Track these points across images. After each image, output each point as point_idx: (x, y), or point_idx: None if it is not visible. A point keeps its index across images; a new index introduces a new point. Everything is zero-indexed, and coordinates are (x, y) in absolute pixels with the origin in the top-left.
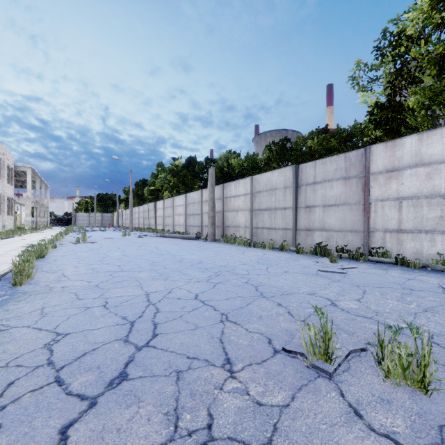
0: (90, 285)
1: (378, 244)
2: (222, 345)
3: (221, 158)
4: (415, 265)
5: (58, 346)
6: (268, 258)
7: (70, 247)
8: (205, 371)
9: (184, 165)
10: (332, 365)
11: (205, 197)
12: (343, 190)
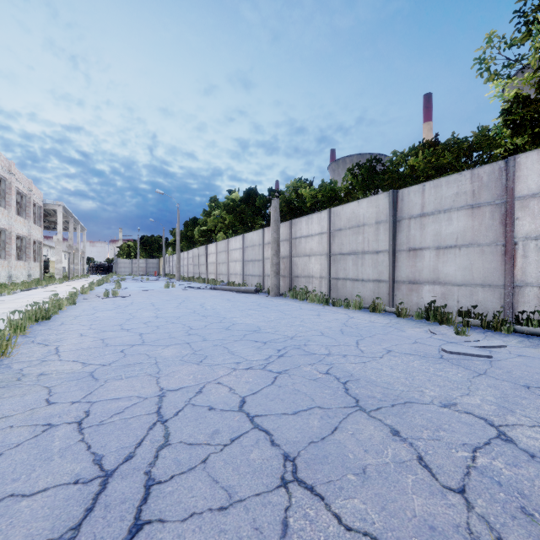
0: (82, 371)
1: (530, 306)
2: None
3: (288, 187)
4: None
5: None
6: (355, 324)
7: (94, 303)
8: None
9: (242, 198)
10: None
11: (267, 238)
12: (468, 224)
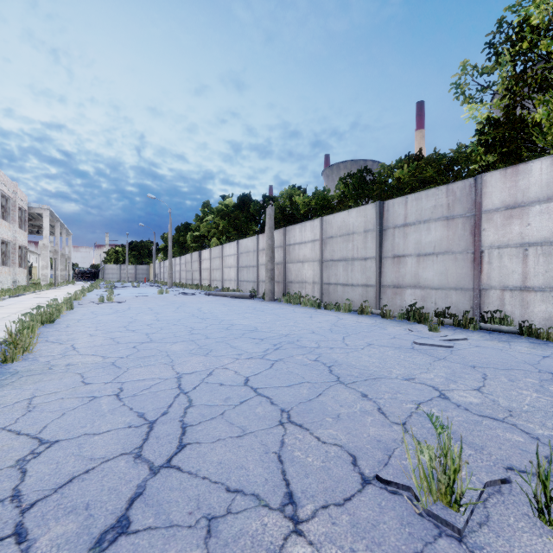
0: (105, 362)
1: (494, 306)
2: (281, 468)
3: (282, 195)
4: (548, 337)
5: (35, 464)
6: (343, 324)
7: (91, 308)
8: (253, 519)
9: (236, 204)
10: (460, 513)
11: (262, 244)
12: (444, 234)
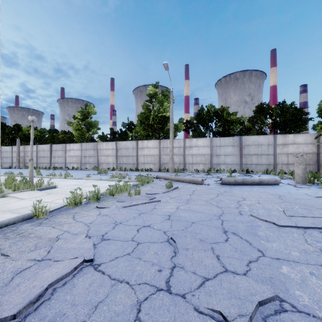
0: None
1: (67, 166)
2: None
3: (24, 130)
4: (69, 169)
5: None
6: None
7: None
8: None
9: None
10: None
11: (14, 149)
12: (62, 153)
